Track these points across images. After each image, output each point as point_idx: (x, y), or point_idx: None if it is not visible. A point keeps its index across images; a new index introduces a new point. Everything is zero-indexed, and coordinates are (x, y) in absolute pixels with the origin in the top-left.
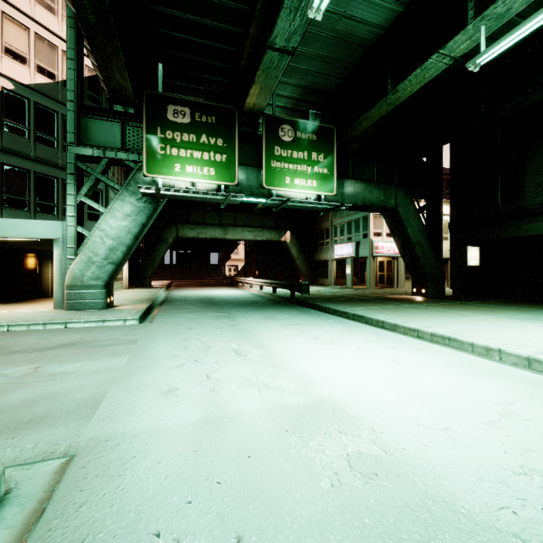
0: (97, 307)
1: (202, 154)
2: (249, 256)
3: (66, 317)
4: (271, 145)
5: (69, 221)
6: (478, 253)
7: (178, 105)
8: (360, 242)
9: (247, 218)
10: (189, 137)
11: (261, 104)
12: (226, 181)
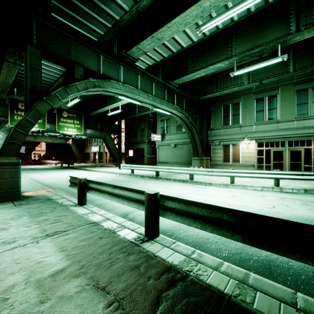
0: None
1: None
2: (49, 150)
3: None
4: (59, 117)
5: None
6: (132, 152)
7: (23, 103)
8: (101, 146)
9: None
10: None
11: (56, 107)
12: (42, 129)
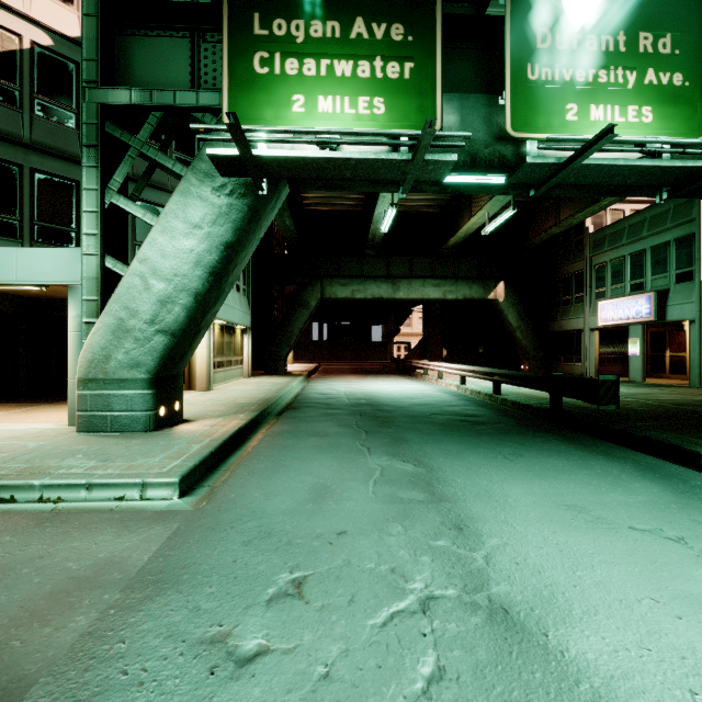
0: (136, 427)
1: (354, 67)
2: (430, 327)
3: (27, 463)
4: (528, 25)
5: (86, 246)
6: None
7: None
8: (668, 291)
9: (430, 264)
10: (325, 27)
11: None
12: (413, 128)
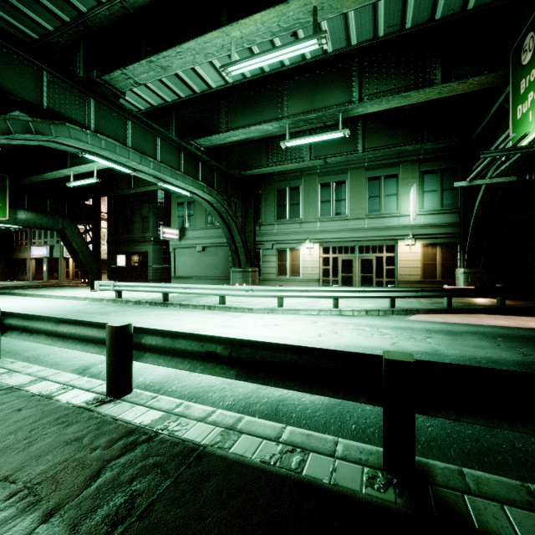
0: None
1: None
2: None
3: None
4: None
5: None
6: (125, 258)
7: None
8: (54, 246)
9: None
10: None
11: None
12: None
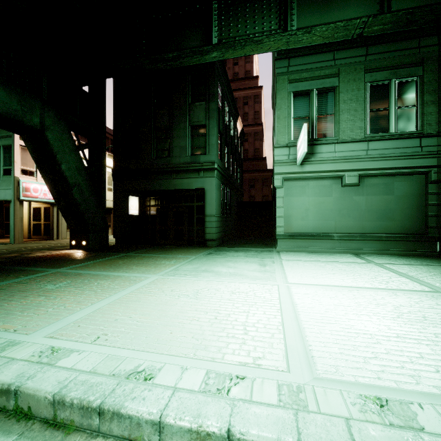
0: None
1: None
2: None
3: None
4: None
5: None
6: (138, 203)
7: None
8: None
9: None
10: None
11: None
12: None
